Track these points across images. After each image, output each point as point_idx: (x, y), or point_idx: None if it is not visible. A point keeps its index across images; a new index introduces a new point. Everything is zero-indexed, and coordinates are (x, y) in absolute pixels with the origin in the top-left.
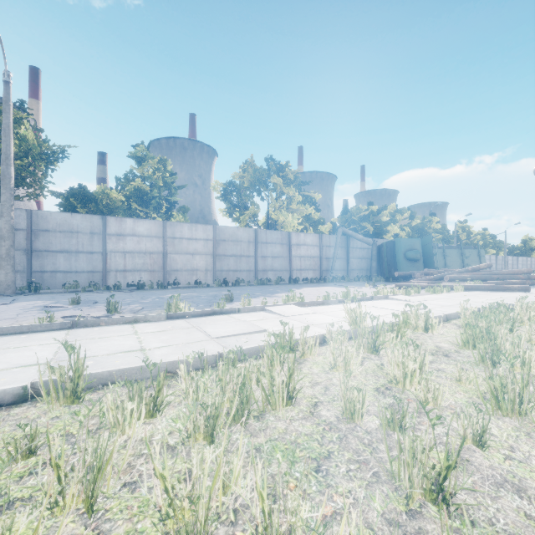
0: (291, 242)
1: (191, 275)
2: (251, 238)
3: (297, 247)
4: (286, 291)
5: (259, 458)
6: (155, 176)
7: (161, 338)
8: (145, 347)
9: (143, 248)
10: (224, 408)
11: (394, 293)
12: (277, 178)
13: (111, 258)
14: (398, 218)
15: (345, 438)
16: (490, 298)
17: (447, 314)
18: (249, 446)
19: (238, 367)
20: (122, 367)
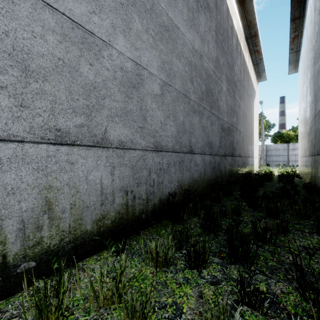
0: None
1: None
2: None
3: None
4: None
5: None
6: None
7: None
8: None
9: None
10: None
11: None
12: None
13: (290, 157)
14: None
15: None
16: None
17: None
18: None
19: None
20: None
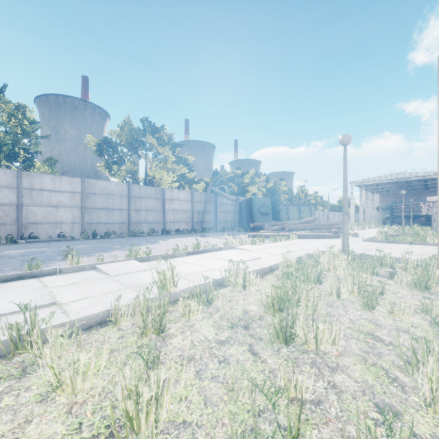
0: (165, 197)
1: (54, 228)
2: (124, 192)
3: (170, 201)
4: (150, 243)
5: None
6: (11, 123)
7: None
8: None
9: None
10: None
11: (242, 243)
12: (152, 138)
13: None
14: (256, 181)
15: None
16: (313, 245)
17: (272, 265)
18: None
19: None
20: None
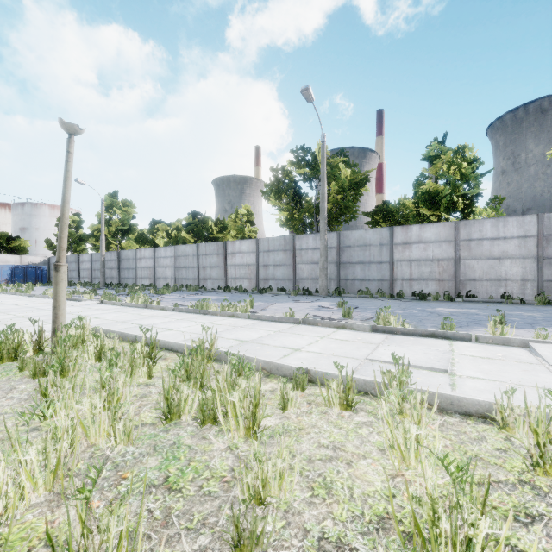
0: None
1: (496, 286)
2: None
3: None
4: None
5: (162, 448)
6: (450, 171)
7: (329, 345)
8: (303, 348)
9: (430, 255)
10: (189, 399)
11: None
12: None
13: (397, 267)
14: None
15: (211, 498)
16: None
17: None
18: (177, 438)
19: (316, 390)
20: (240, 353)
